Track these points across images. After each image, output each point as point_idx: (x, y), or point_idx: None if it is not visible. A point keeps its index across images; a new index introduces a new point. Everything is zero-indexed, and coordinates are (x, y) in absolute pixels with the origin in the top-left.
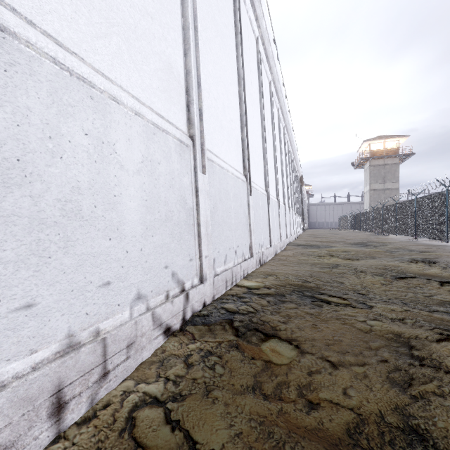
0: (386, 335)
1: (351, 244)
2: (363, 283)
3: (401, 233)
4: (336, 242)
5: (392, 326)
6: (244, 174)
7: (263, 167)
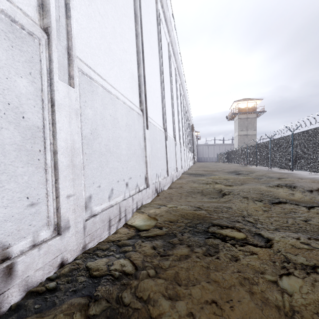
0: (317, 314)
1: (228, 172)
2: (248, 210)
3: (260, 165)
4: (217, 171)
5: (313, 287)
6: (140, 108)
7: (161, 109)
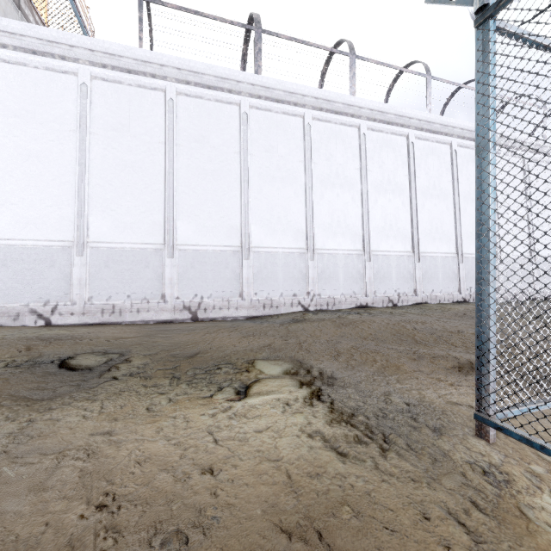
0: None
1: None
2: None
3: None
4: None
5: None
6: None
7: None
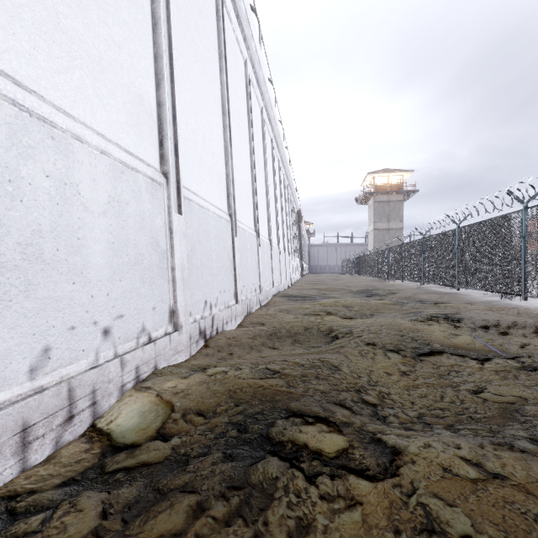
0: None
1: (355, 293)
2: (372, 372)
3: (407, 279)
4: (337, 290)
5: None
6: (162, 169)
7: (225, 177)
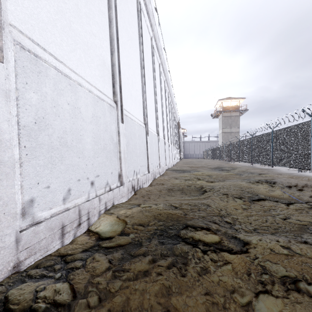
0: None
1: (212, 169)
2: (227, 208)
3: (242, 161)
4: (201, 167)
5: None
6: (114, 99)
7: (142, 103)
